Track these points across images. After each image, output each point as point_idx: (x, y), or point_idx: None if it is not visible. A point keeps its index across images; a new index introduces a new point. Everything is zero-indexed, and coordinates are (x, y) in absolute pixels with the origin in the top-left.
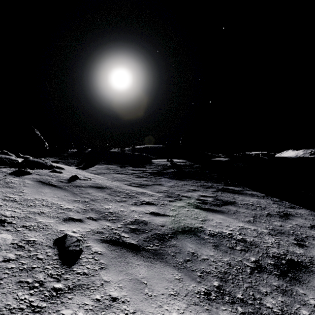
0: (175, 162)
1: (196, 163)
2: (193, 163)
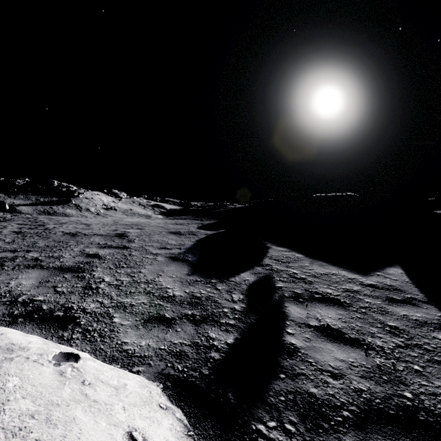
0: None
1: None
2: None
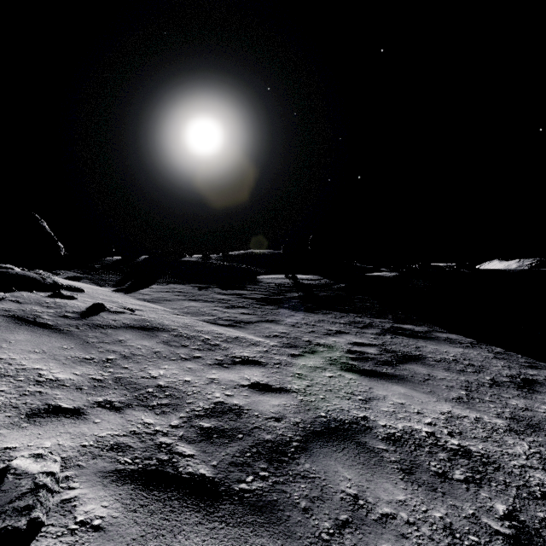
0: (300, 279)
1: (339, 281)
2: (333, 281)
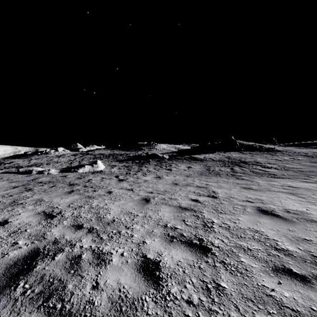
0: None
1: None
2: None
